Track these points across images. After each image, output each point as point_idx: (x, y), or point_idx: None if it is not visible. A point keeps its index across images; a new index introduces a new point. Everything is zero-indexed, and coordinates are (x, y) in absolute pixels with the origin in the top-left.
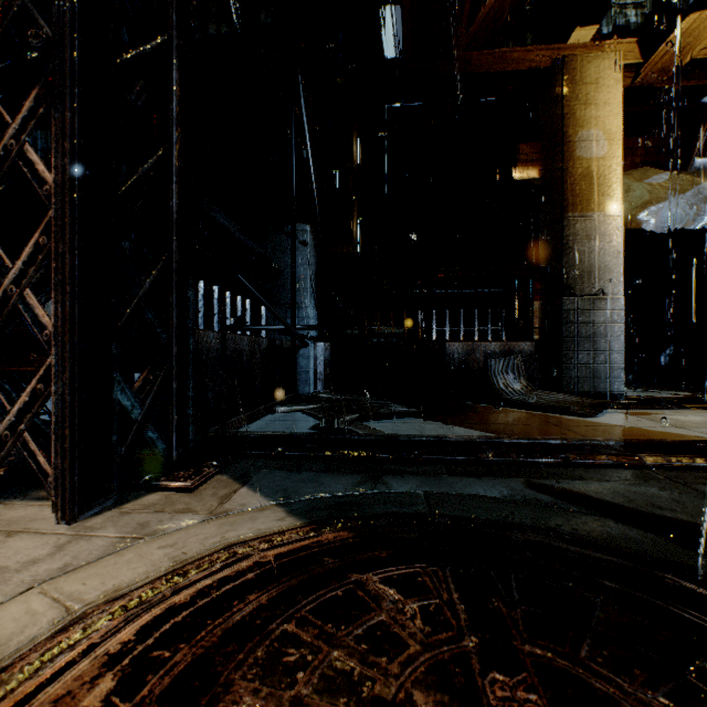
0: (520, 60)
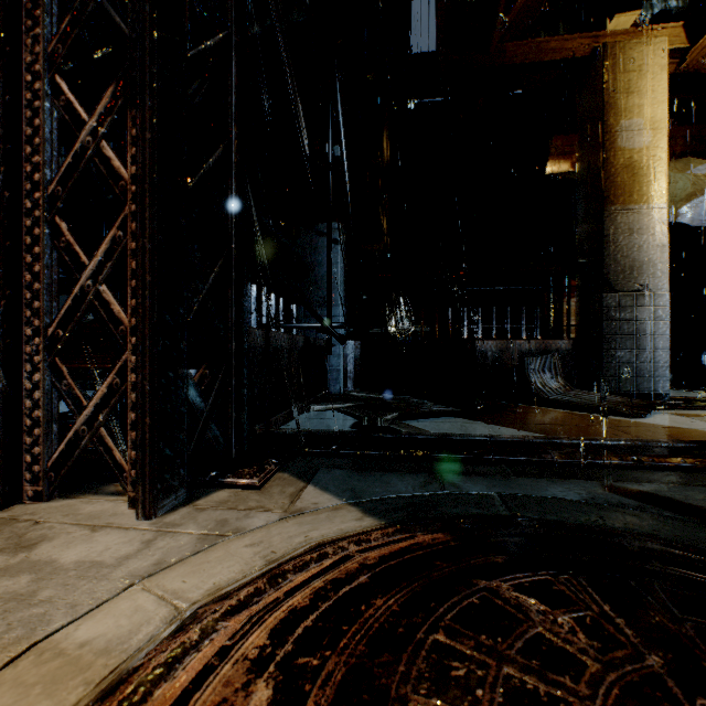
0: (557, 49)
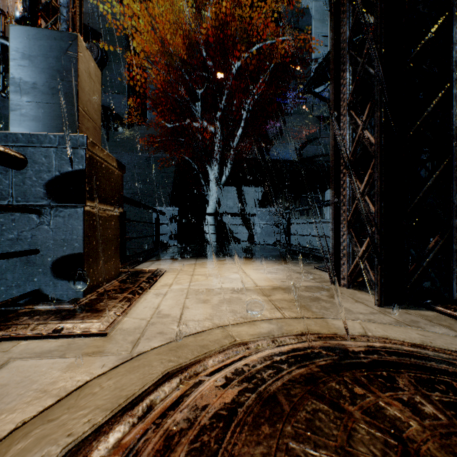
0: None
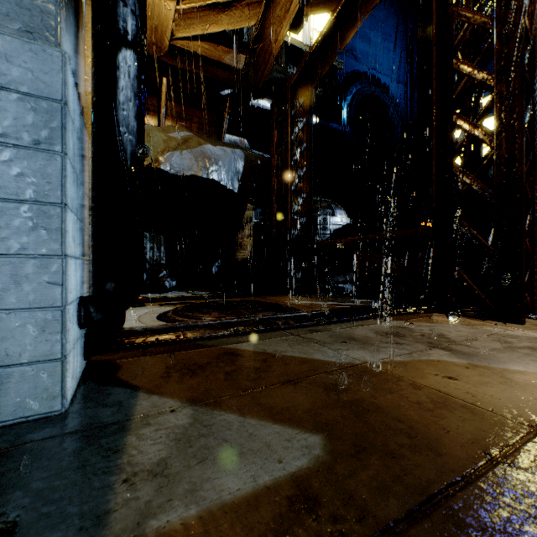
0: None
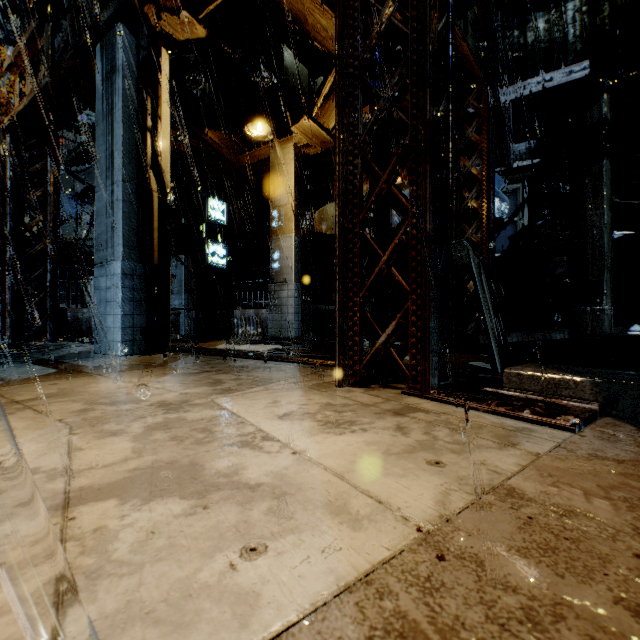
0: (258, 155)
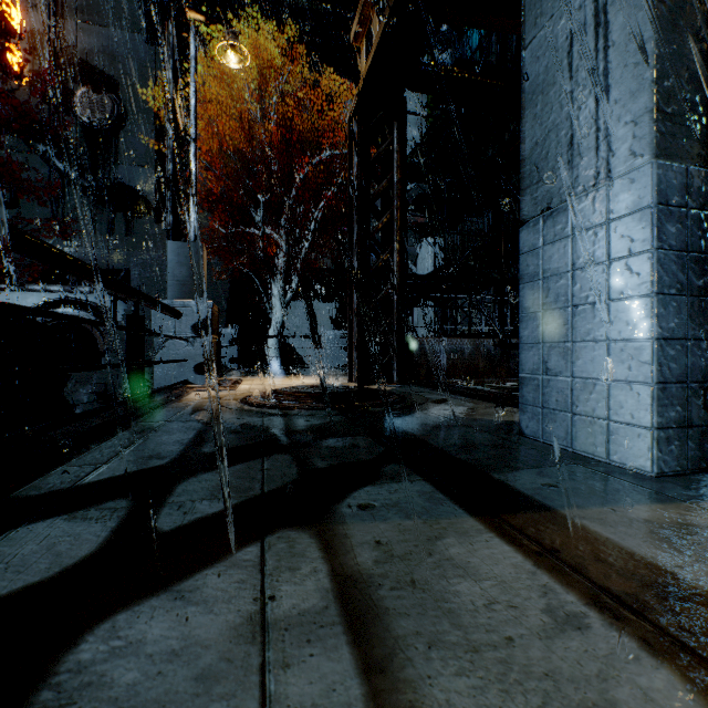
0: None
